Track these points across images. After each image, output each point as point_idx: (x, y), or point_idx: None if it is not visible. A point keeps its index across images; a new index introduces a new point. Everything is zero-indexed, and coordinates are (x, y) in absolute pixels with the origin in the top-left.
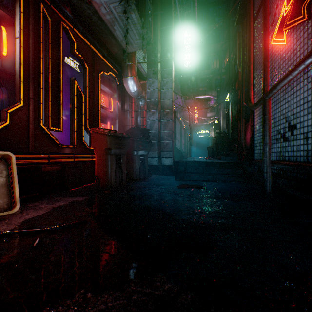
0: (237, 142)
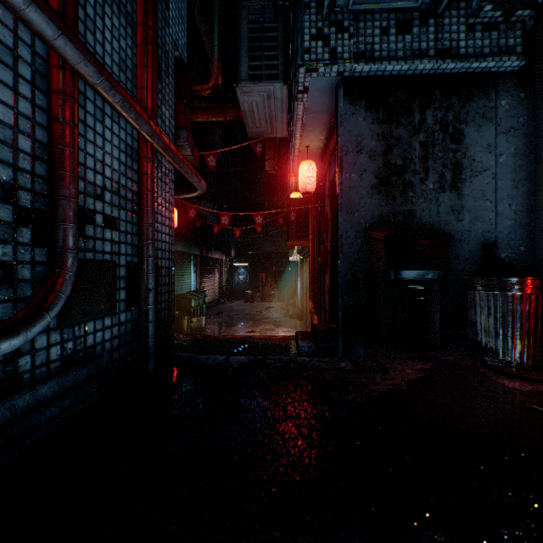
0: None
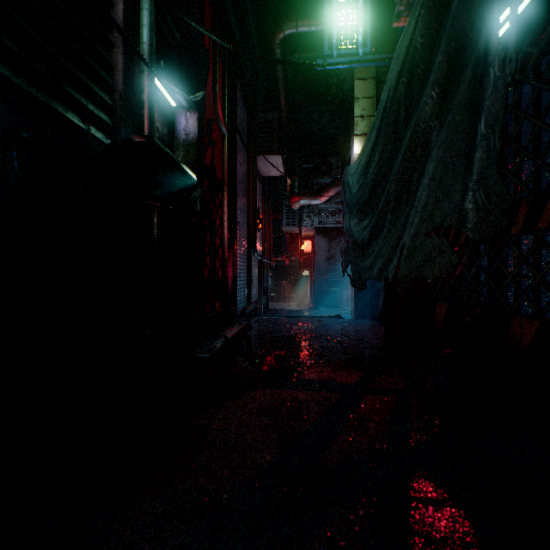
0: (203, 279)
